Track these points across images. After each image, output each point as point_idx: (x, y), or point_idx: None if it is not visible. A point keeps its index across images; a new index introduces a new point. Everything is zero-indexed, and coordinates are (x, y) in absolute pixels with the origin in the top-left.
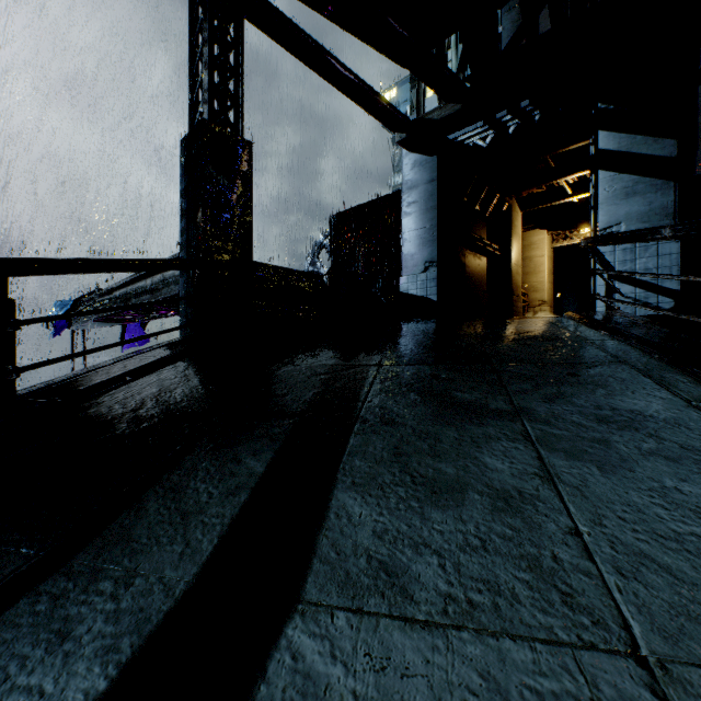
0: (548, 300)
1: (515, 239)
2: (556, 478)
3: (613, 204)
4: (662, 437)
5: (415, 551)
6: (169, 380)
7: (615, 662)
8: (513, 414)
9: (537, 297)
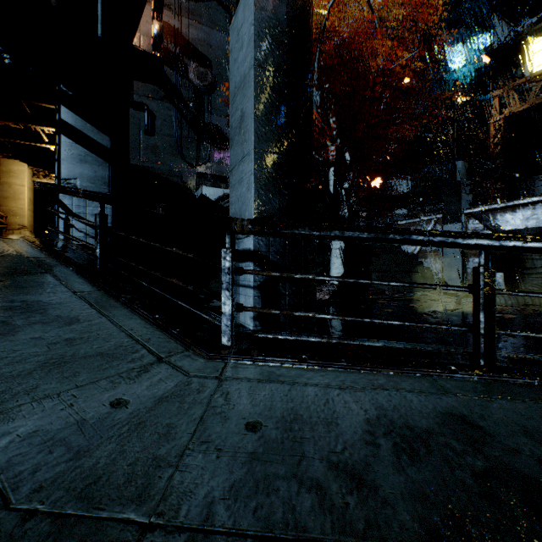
0: (29, 226)
1: None
2: None
3: (73, 163)
4: (48, 313)
5: None
6: None
7: None
8: None
9: (18, 221)
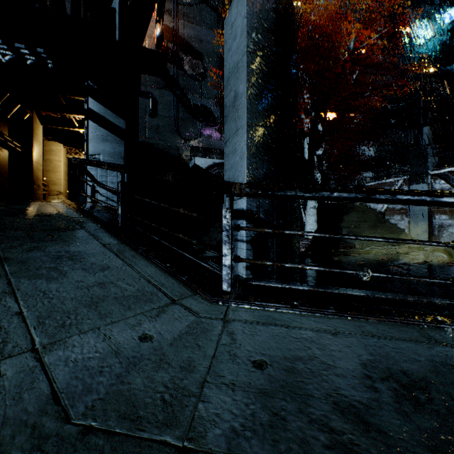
0: (64, 192)
1: (37, 143)
2: (18, 290)
3: (97, 142)
4: (86, 261)
5: None
6: None
7: (20, 356)
8: None
9: (56, 189)
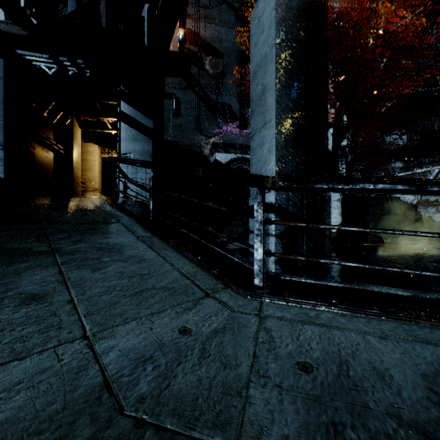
0: (99, 188)
1: (76, 145)
2: (68, 279)
3: (128, 142)
4: (124, 253)
5: None
6: None
7: (74, 343)
8: (50, 252)
9: (92, 185)
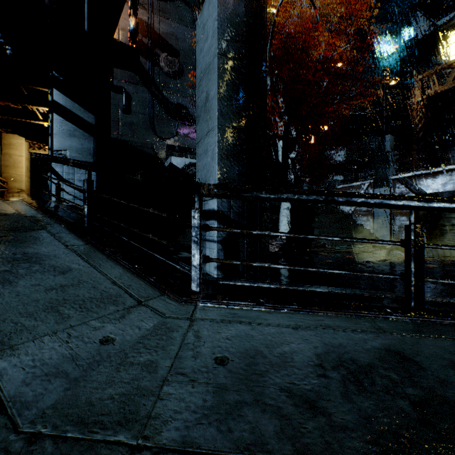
0: (26, 189)
1: None
2: None
3: (63, 137)
4: (45, 263)
5: None
6: None
7: None
8: None
9: (17, 186)
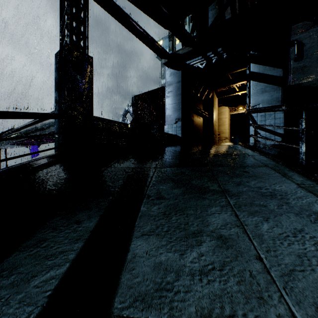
0: (228, 137)
1: (214, 110)
2: (246, 226)
3: (257, 95)
4: (290, 203)
5: (177, 275)
6: (45, 176)
7: None
8: (221, 192)
9: (223, 136)
